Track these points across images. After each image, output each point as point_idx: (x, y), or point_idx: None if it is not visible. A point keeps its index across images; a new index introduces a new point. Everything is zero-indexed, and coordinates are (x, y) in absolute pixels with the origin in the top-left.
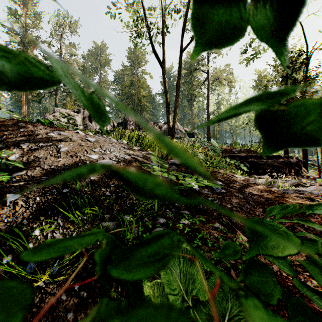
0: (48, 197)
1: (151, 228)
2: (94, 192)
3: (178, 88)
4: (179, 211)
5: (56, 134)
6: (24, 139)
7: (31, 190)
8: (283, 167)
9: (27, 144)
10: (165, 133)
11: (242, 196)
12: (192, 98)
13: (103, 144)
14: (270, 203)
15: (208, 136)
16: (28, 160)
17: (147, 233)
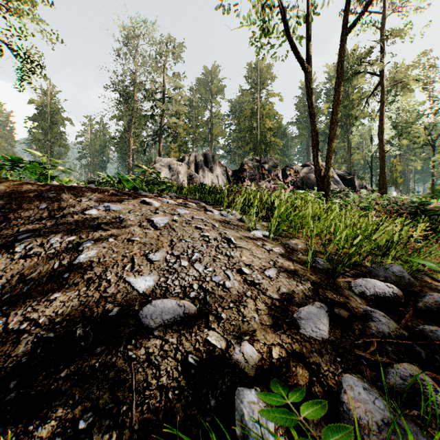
0: None
1: None
2: None
3: (336, 101)
4: None
5: (102, 209)
6: (34, 228)
7: None
8: None
9: (27, 242)
10: (304, 181)
11: None
12: (350, 121)
13: (182, 232)
14: None
15: (382, 182)
16: (4, 289)
17: None
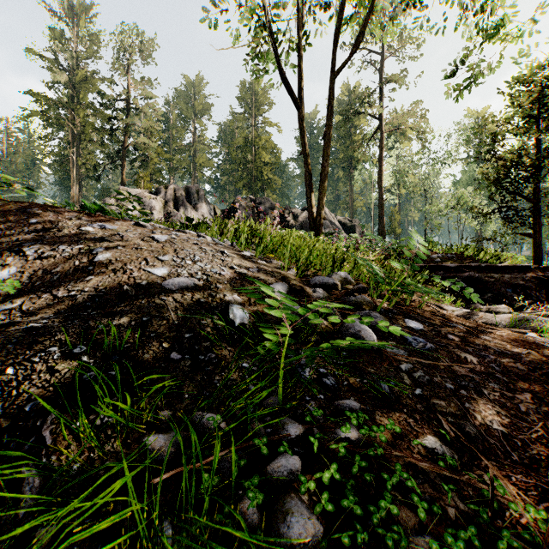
0: (36, 367)
1: (265, 455)
2: (144, 352)
3: (327, 143)
4: (336, 398)
5: (97, 227)
6: (34, 238)
7: (2, 350)
8: (534, 289)
9: (37, 248)
10: (303, 227)
11: (475, 360)
12: (352, 164)
13: (183, 245)
14: (542, 375)
15: (381, 231)
16: (31, 279)
17: (253, 478)
